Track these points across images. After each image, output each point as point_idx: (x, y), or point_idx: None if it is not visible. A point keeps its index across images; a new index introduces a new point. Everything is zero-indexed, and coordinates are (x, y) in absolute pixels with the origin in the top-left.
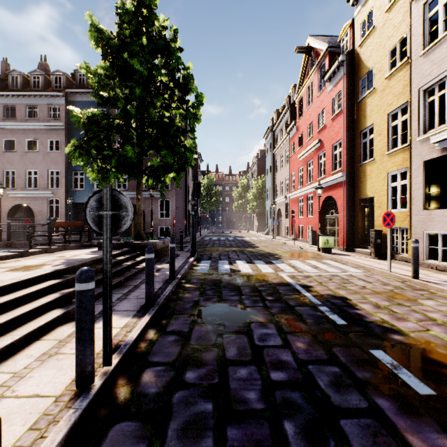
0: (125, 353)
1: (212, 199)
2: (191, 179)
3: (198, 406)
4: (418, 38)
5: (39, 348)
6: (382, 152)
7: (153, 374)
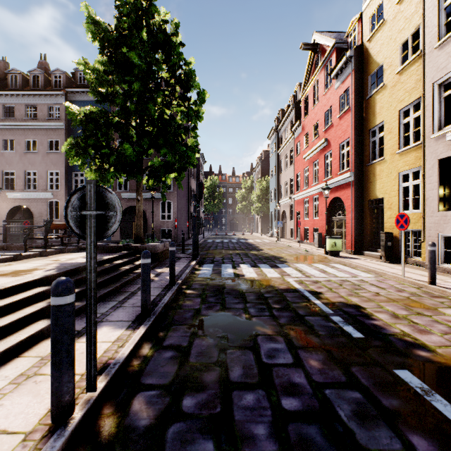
0: (114, 374)
1: (215, 201)
2: (194, 180)
3: (196, 446)
4: (433, 30)
5: (17, 367)
6: (393, 151)
7: (145, 400)
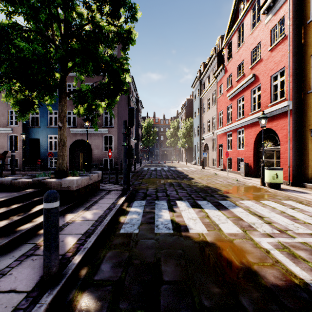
0: None
1: (151, 137)
2: None
3: None
4: None
5: None
6: None
7: None
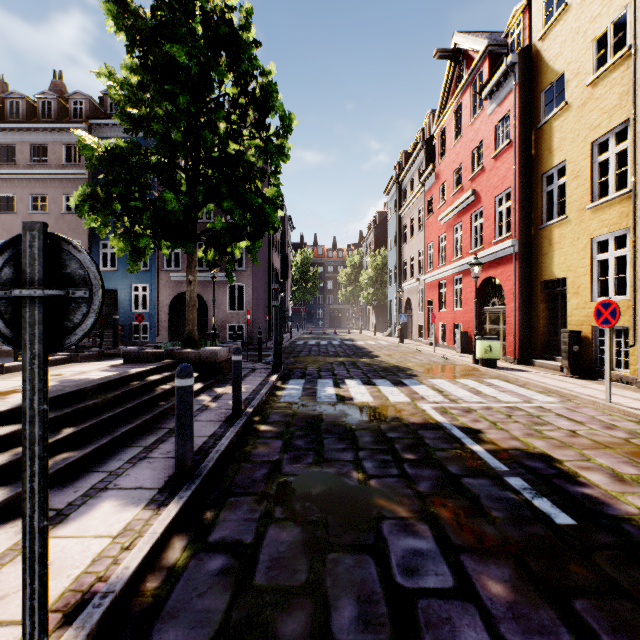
0: (97, 622)
1: (308, 284)
2: (277, 254)
3: None
4: None
5: None
6: (581, 205)
7: None
